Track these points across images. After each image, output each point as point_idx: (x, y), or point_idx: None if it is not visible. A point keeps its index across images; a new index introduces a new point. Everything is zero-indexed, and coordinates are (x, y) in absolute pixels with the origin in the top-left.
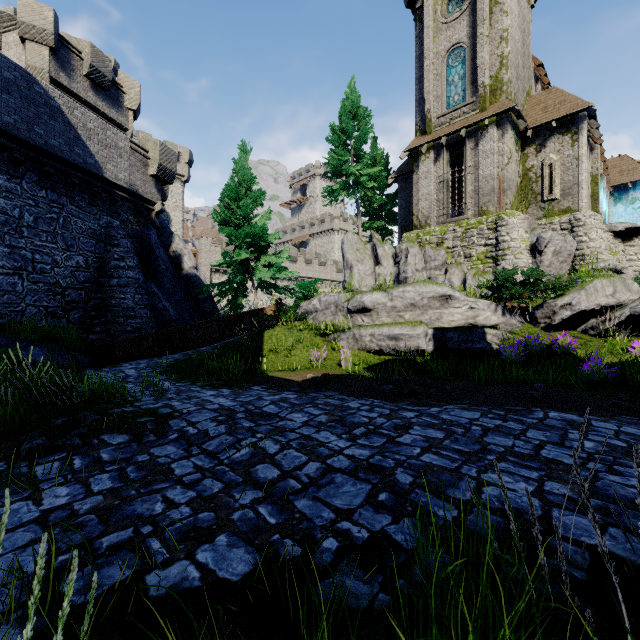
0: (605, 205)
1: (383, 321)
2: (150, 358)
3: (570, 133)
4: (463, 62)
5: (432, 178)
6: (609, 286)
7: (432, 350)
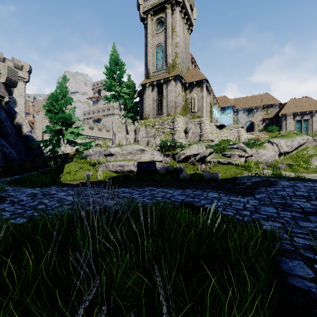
0: (217, 114)
1: (119, 159)
2: (0, 178)
3: (200, 87)
4: (162, 51)
5: (151, 98)
6: (197, 147)
7: (136, 170)
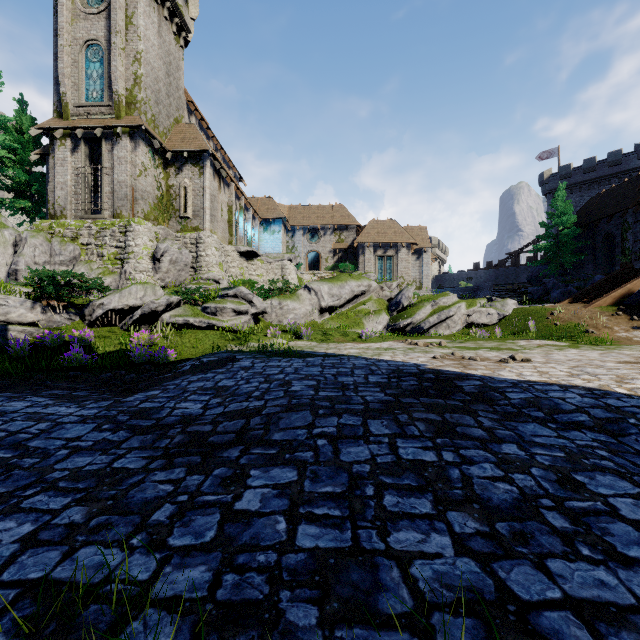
0: (251, 231)
1: None
2: None
3: (199, 166)
4: (102, 62)
5: (69, 168)
6: (142, 291)
7: None
